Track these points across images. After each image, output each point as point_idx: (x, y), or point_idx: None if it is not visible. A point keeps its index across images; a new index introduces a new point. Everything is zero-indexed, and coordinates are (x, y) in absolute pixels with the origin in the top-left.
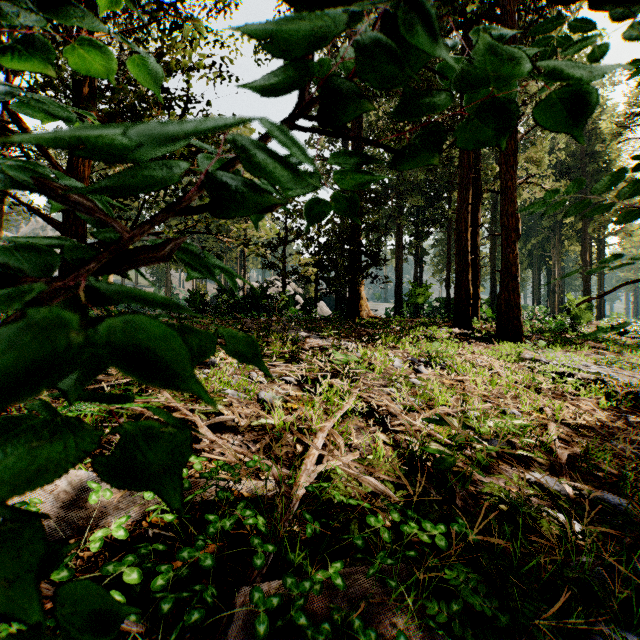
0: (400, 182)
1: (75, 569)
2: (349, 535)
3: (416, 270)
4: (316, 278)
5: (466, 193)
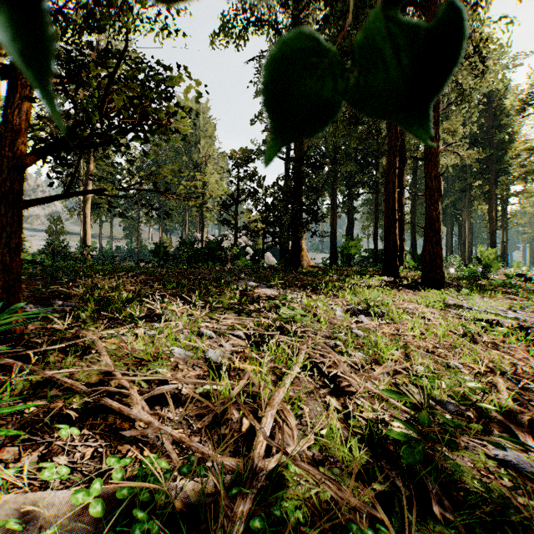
0: (335, 150)
1: None
2: None
3: (348, 225)
4: (263, 232)
5: (394, 159)
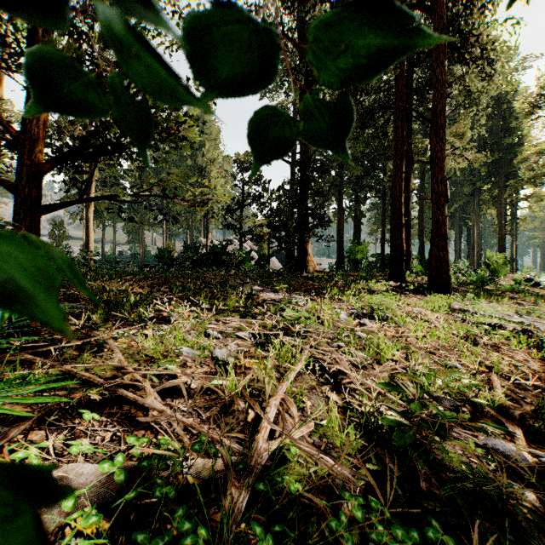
0: None
1: None
2: None
3: (355, 230)
4: (269, 237)
5: (400, 163)
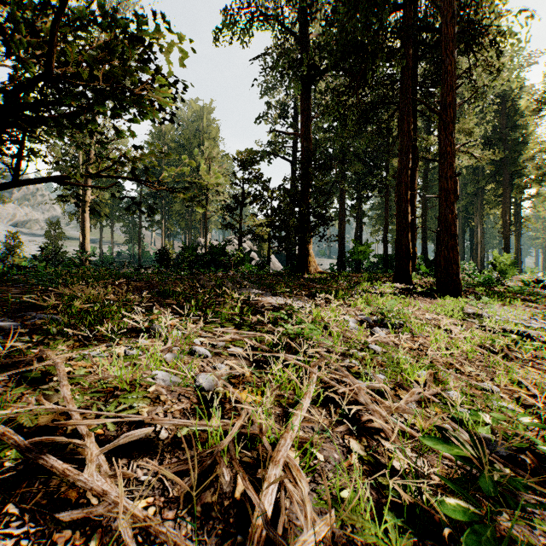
0: (343, 152)
1: None
2: None
3: (357, 230)
4: (269, 237)
5: (406, 159)
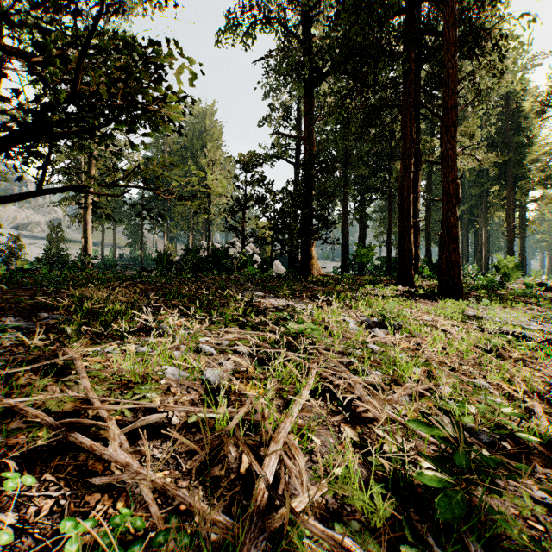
0: (347, 154)
1: None
2: None
3: (360, 233)
4: (272, 240)
5: (409, 162)
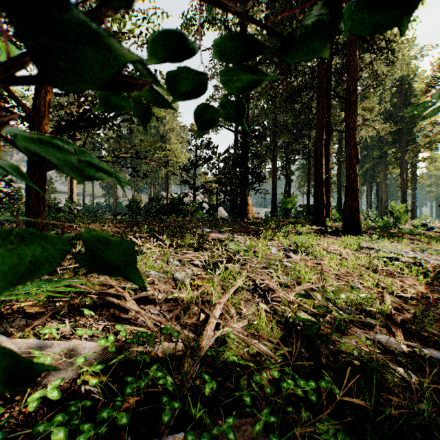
0: (275, 124)
1: (17, 423)
2: (239, 392)
3: (286, 185)
4: (217, 191)
5: (321, 132)
